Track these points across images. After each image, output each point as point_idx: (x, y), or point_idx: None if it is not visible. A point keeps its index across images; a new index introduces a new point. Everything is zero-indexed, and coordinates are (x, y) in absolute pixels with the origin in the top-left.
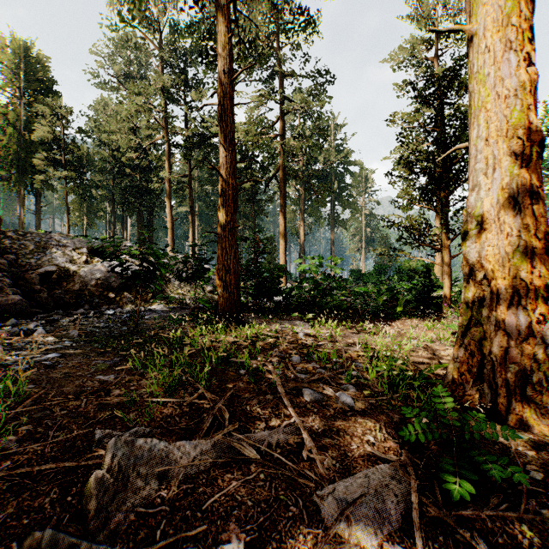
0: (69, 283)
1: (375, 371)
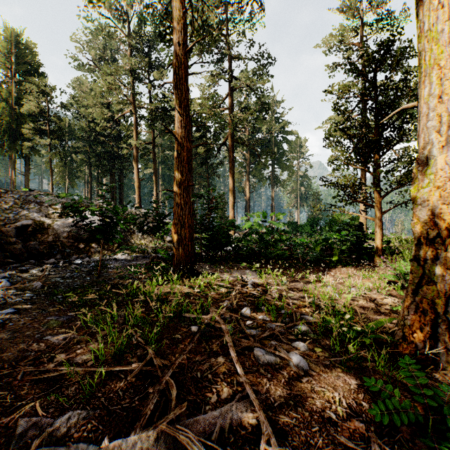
0: (43, 235)
1: (323, 325)
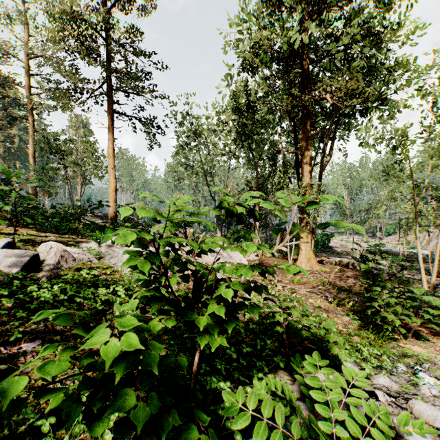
0: None
1: None
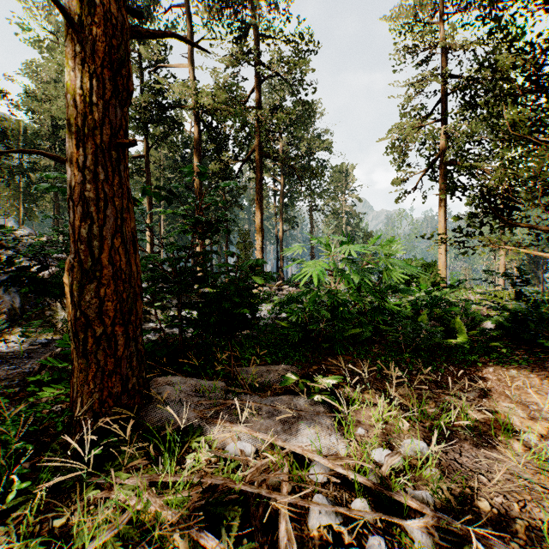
0: None
1: None
